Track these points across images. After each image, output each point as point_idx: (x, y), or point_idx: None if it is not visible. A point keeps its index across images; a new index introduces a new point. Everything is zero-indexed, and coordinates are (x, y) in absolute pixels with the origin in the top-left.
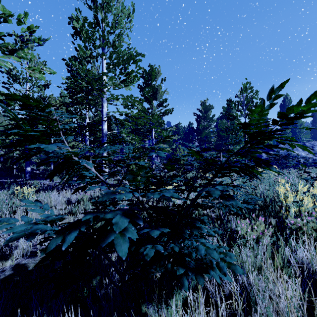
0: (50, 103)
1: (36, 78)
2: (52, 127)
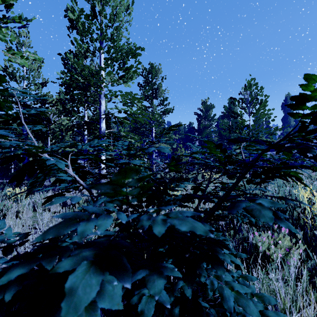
0: (1, 74)
1: (17, 63)
2: (48, 125)
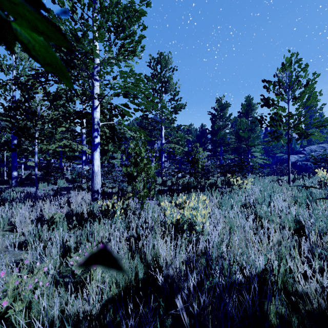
0: None
1: None
2: (34, 119)
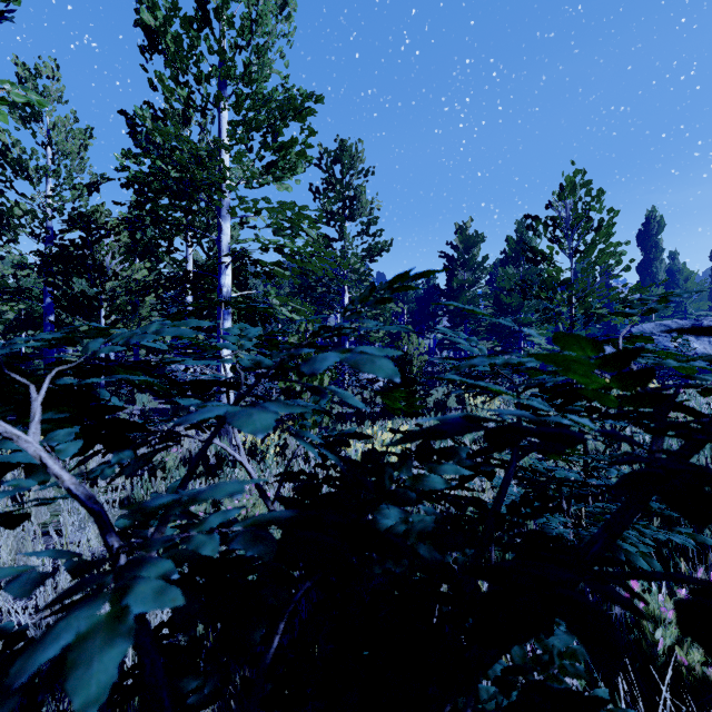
0: None
1: None
2: (101, 281)
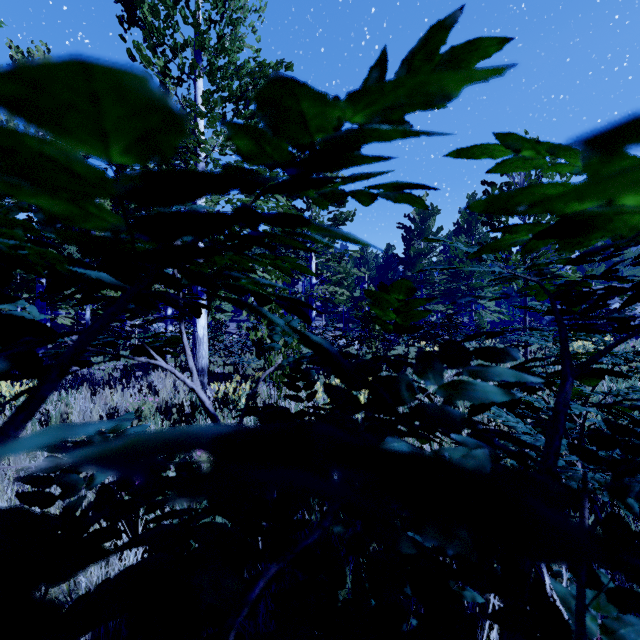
0: None
1: None
2: None
